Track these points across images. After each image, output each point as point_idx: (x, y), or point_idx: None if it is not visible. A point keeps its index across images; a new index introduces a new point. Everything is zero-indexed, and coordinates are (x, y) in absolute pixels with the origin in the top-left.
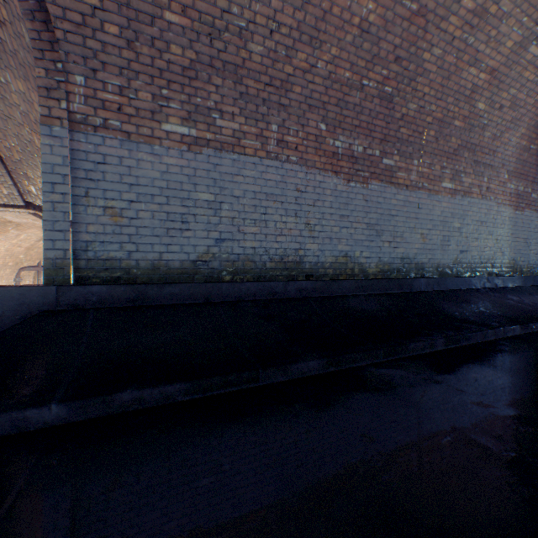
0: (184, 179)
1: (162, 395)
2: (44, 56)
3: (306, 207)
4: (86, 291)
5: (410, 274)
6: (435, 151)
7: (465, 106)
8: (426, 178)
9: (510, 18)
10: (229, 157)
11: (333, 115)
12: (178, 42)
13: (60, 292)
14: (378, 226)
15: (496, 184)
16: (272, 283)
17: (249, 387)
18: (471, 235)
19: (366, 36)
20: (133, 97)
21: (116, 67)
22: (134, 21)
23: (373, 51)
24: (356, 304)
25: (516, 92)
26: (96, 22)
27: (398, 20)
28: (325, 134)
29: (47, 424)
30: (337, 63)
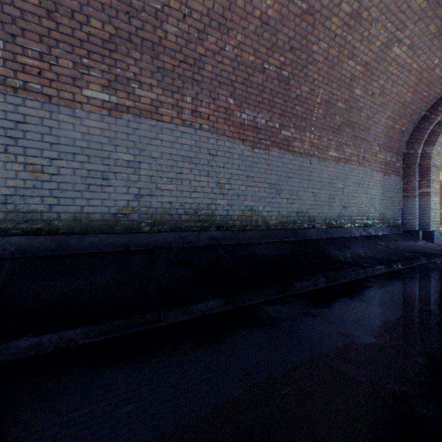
0: (105, 140)
1: (62, 340)
2: None
3: (217, 168)
4: (4, 241)
5: (304, 225)
6: (323, 126)
7: (346, 91)
8: (316, 148)
9: (378, 23)
10: (147, 123)
11: (240, 92)
12: (98, 17)
13: None
14: (278, 186)
15: (370, 154)
16: (187, 233)
17: (151, 327)
18: (351, 194)
19: (266, 27)
20: (54, 64)
21: (36, 34)
22: None
23: (272, 40)
24: (258, 250)
25: (384, 82)
26: None
27: (292, 16)
28: (233, 108)
29: None
30: (242, 48)
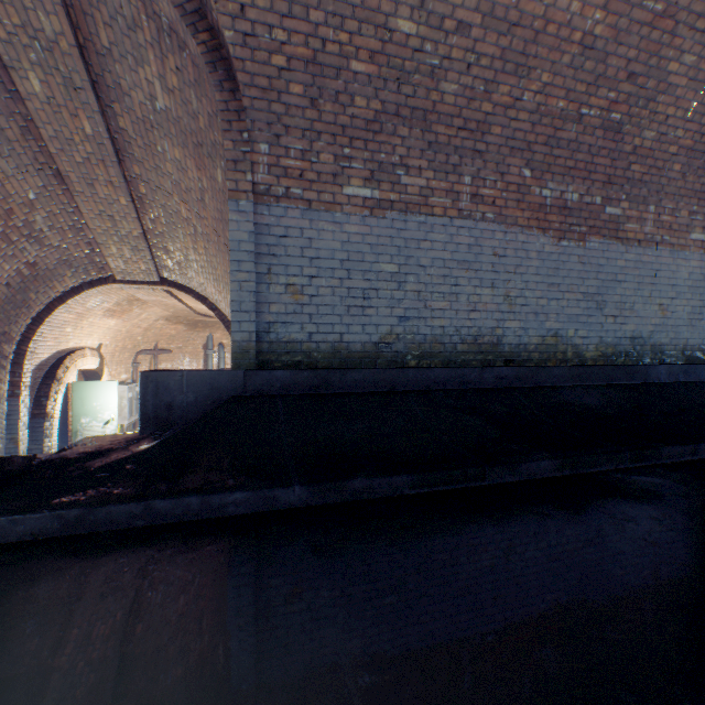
0: (366, 249)
1: (390, 486)
2: (232, 127)
3: (505, 275)
4: (270, 376)
5: (643, 359)
6: (680, 191)
7: None
8: (667, 229)
9: None
10: (414, 220)
11: (540, 157)
12: (363, 93)
13: (247, 377)
14: (599, 296)
15: None
16: (465, 370)
17: (474, 485)
18: None
19: (589, 53)
20: (314, 161)
21: (298, 130)
22: (318, 77)
23: (597, 71)
24: (573, 398)
25: None
26: (281, 84)
27: (635, 27)
28: (530, 182)
29: (291, 505)
30: (548, 92)
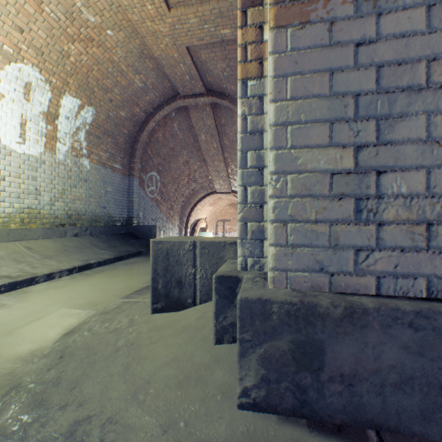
0: None
1: None
2: None
3: None
4: None
5: None
6: None
7: None
8: None
9: None
10: None
11: None
12: None
13: None
14: None
15: None
16: None
17: None
18: None
19: None
20: None
21: None
22: None
23: None
24: None
25: None
26: None
27: None
28: None
29: None
30: None
